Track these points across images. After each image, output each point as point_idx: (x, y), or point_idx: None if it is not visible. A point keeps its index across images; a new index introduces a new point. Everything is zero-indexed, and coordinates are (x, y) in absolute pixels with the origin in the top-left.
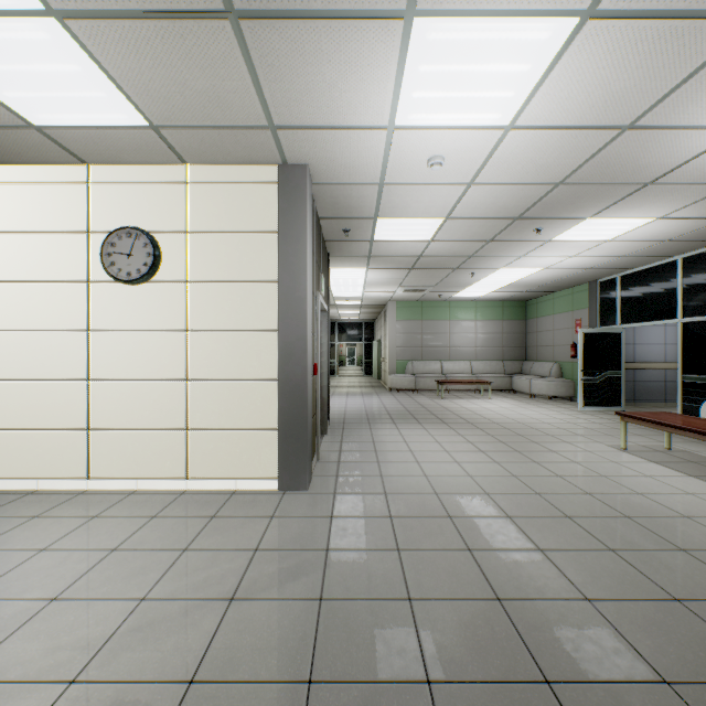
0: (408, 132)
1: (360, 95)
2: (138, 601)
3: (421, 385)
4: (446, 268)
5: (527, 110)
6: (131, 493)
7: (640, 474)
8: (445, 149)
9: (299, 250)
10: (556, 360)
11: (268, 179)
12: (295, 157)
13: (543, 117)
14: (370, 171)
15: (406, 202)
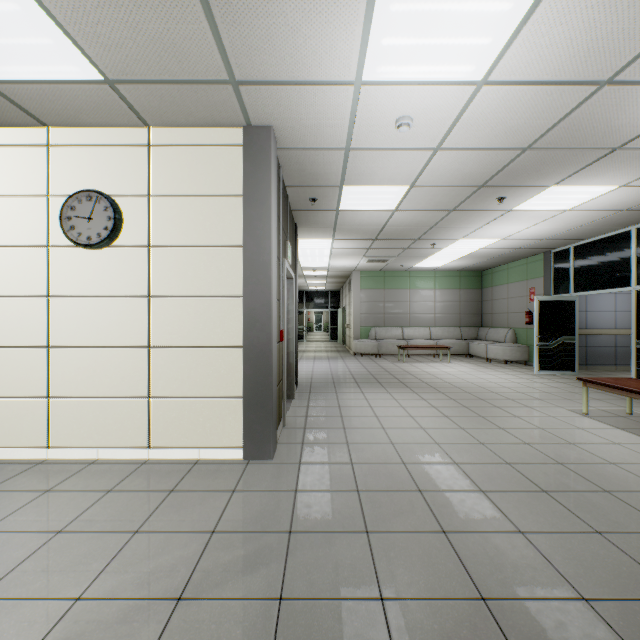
0: (376, 88)
1: (325, 42)
2: (72, 602)
3: (384, 350)
4: (408, 239)
5: (503, 61)
6: (91, 463)
7: (608, 442)
8: (413, 108)
9: (263, 214)
10: (511, 326)
11: (232, 141)
12: (259, 117)
13: (519, 70)
14: (336, 134)
15: (372, 169)
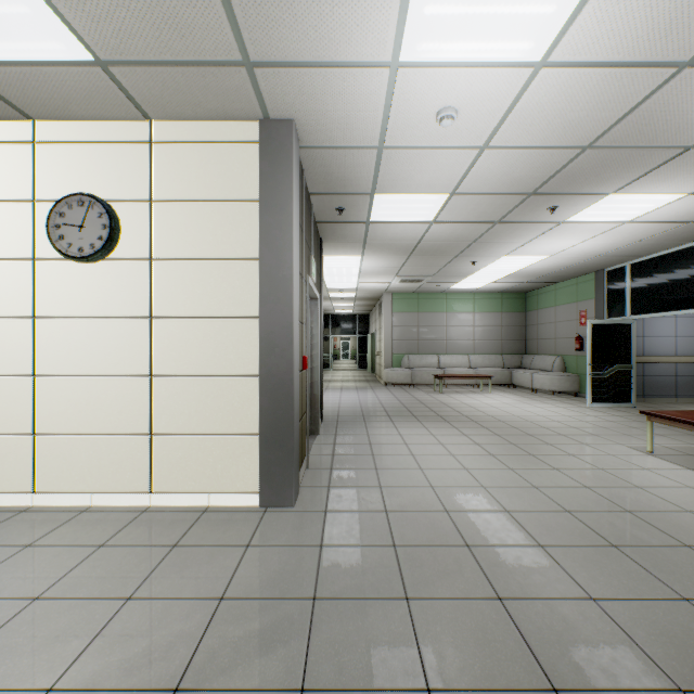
0: (416, 72)
1: (356, 10)
2: None
3: (418, 379)
4: (446, 255)
5: (568, 36)
6: (83, 511)
7: (680, 485)
8: (458, 97)
9: (283, 222)
10: (559, 353)
11: (247, 137)
12: (278, 109)
13: (585, 47)
14: (367, 130)
15: (408, 172)
